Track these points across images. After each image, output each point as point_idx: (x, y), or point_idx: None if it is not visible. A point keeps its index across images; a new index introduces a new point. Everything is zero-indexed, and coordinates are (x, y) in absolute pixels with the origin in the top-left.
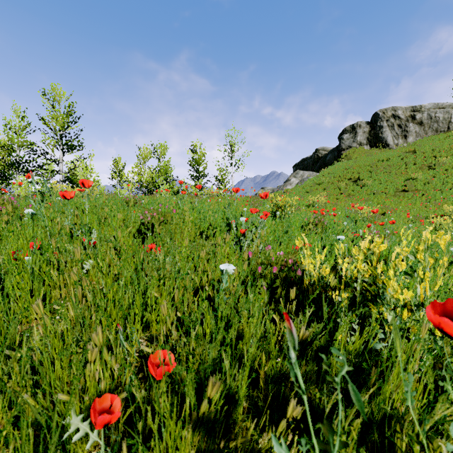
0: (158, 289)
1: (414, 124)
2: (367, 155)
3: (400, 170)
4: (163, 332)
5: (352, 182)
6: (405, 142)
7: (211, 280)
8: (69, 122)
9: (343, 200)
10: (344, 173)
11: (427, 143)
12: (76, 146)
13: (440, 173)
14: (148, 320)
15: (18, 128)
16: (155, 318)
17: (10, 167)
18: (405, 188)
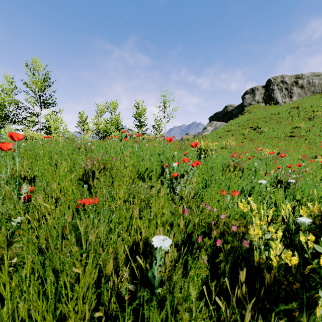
0: (80, 265)
1: (297, 87)
2: (263, 110)
3: (288, 121)
4: (84, 320)
5: (253, 130)
6: (290, 101)
7: (145, 238)
8: (45, 85)
9: (247, 143)
10: (246, 123)
11: (307, 101)
12: (51, 103)
13: (318, 123)
14: (64, 312)
15: (8, 90)
16: (72, 307)
17: (2, 119)
18: (292, 134)
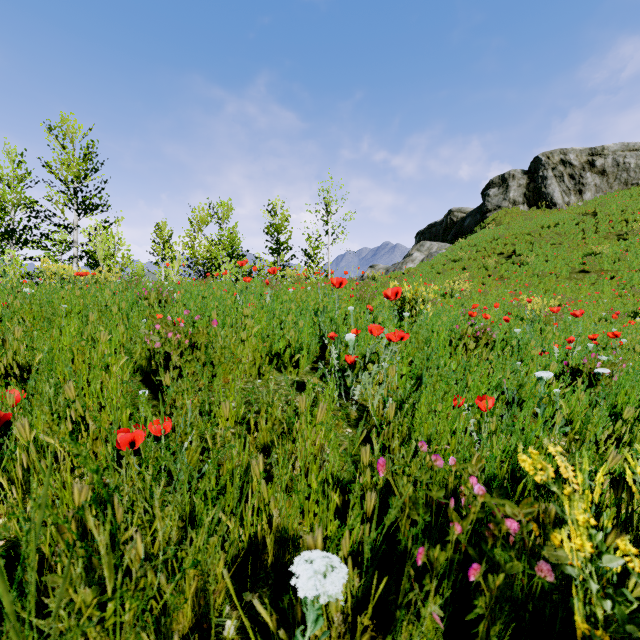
0: (99, 629)
1: (593, 173)
2: (525, 219)
3: (576, 240)
4: None
5: (505, 259)
6: (579, 200)
7: (280, 529)
8: (86, 169)
9: (493, 286)
10: (492, 244)
11: (614, 201)
12: (98, 205)
13: (636, 246)
14: None
15: (12, 179)
16: None
17: None
18: (585, 268)
